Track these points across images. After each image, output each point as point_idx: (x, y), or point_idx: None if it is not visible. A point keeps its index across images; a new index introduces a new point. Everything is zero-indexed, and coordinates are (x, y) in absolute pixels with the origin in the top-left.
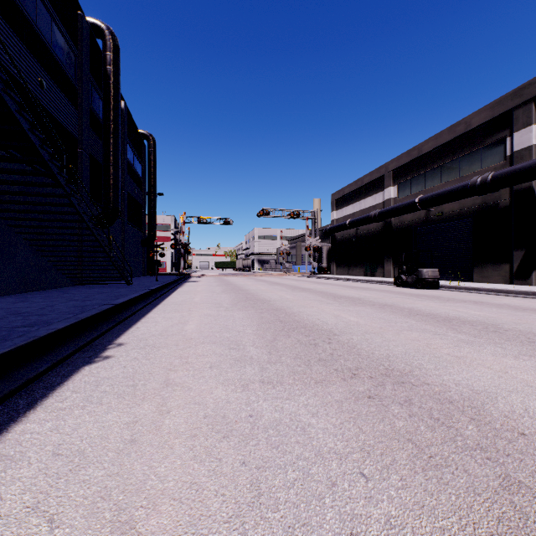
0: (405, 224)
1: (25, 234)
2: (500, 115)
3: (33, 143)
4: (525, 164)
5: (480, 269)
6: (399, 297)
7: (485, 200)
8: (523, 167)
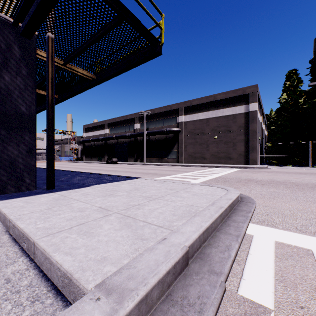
0: (111, 143)
1: None
2: (133, 118)
3: None
4: (135, 133)
5: (129, 158)
6: (105, 165)
7: (130, 139)
8: (135, 134)
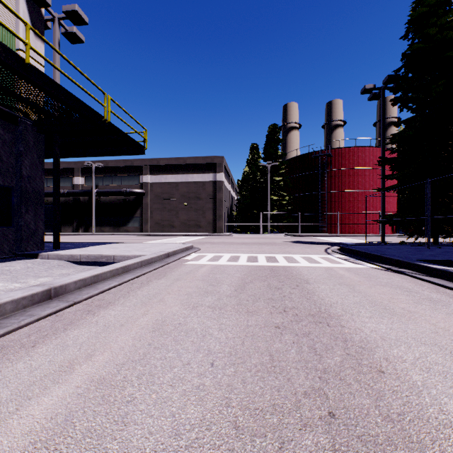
0: None
1: None
2: (71, 168)
3: None
4: (77, 191)
5: (64, 227)
6: None
7: (66, 199)
8: (76, 192)
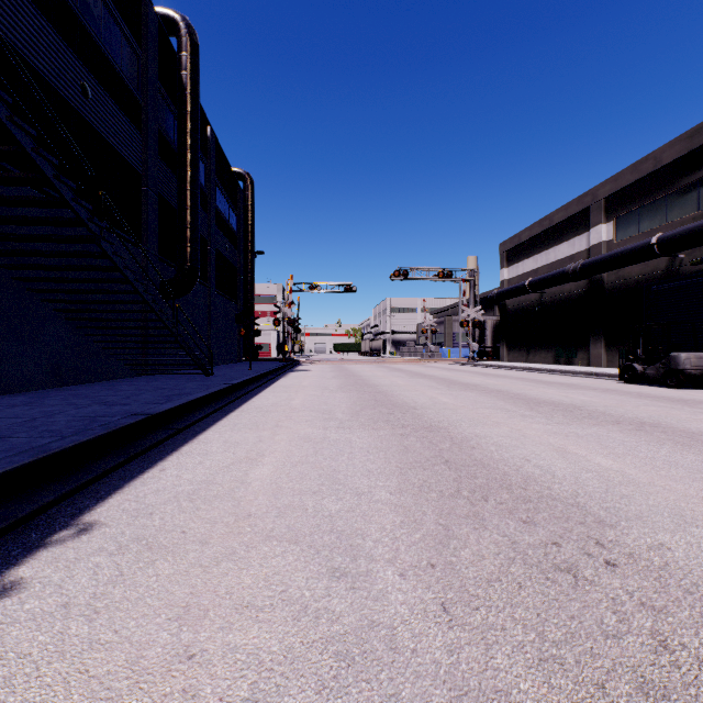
0: (629, 281)
1: (55, 302)
2: None
3: (20, 144)
4: None
5: None
6: (653, 405)
7: None
8: None
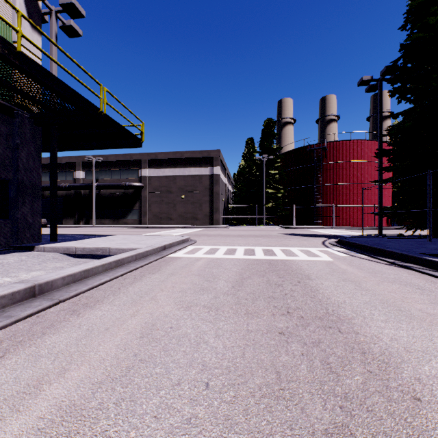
0: None
1: None
2: (72, 162)
3: None
4: (78, 185)
5: (66, 219)
6: None
7: (68, 192)
8: (77, 186)
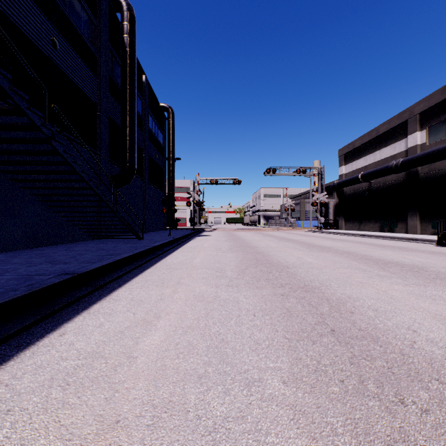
0: (439, 172)
1: (31, 188)
2: None
3: None
4: None
5: None
6: None
7: None
8: None
